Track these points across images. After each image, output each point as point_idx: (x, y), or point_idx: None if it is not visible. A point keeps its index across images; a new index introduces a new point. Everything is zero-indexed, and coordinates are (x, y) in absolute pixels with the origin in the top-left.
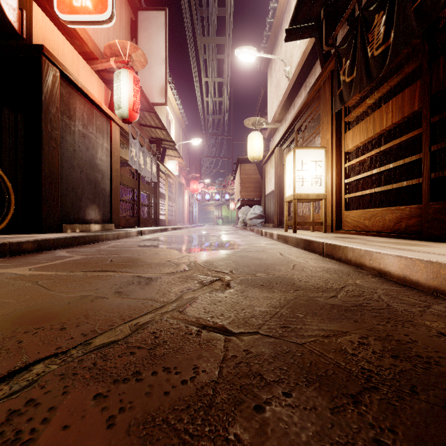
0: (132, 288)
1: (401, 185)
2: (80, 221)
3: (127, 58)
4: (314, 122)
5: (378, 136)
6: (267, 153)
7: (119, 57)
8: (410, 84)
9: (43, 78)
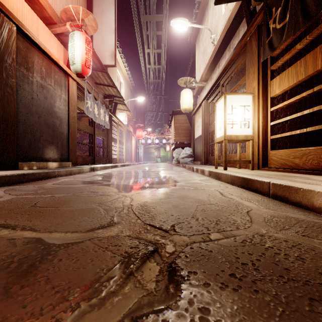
0: None
1: None
2: (38, 160)
3: (81, 22)
4: (236, 78)
5: (298, 84)
6: (195, 107)
7: (74, 21)
8: None
9: None
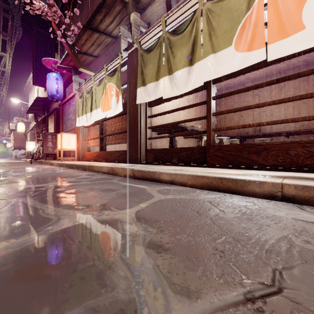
0: None
1: None
2: None
3: None
4: None
5: None
6: (29, 128)
7: None
8: None
9: None
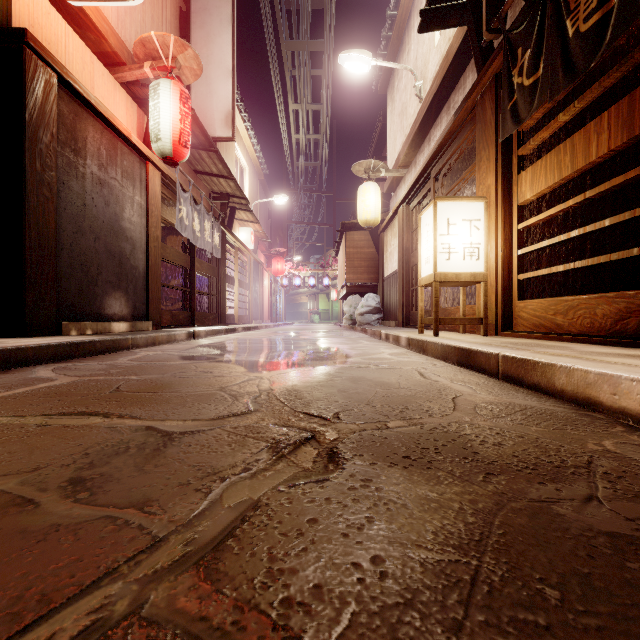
0: (117, 465)
1: (628, 254)
2: (94, 318)
3: (171, 62)
4: (461, 165)
5: (569, 181)
6: (386, 216)
7: (158, 61)
8: (621, 97)
9: (27, 84)
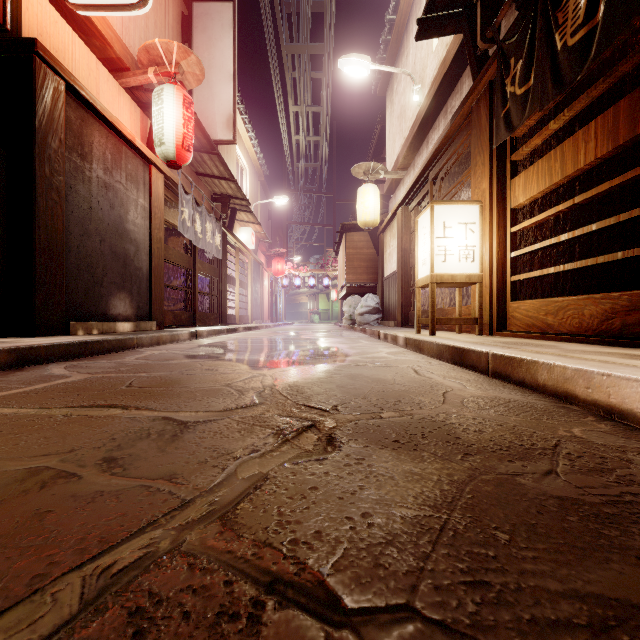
0: (142, 448)
1: (613, 257)
2: (100, 318)
3: (174, 68)
4: (459, 168)
5: (562, 185)
6: (385, 217)
7: (162, 67)
8: (612, 103)
9: (37, 92)
